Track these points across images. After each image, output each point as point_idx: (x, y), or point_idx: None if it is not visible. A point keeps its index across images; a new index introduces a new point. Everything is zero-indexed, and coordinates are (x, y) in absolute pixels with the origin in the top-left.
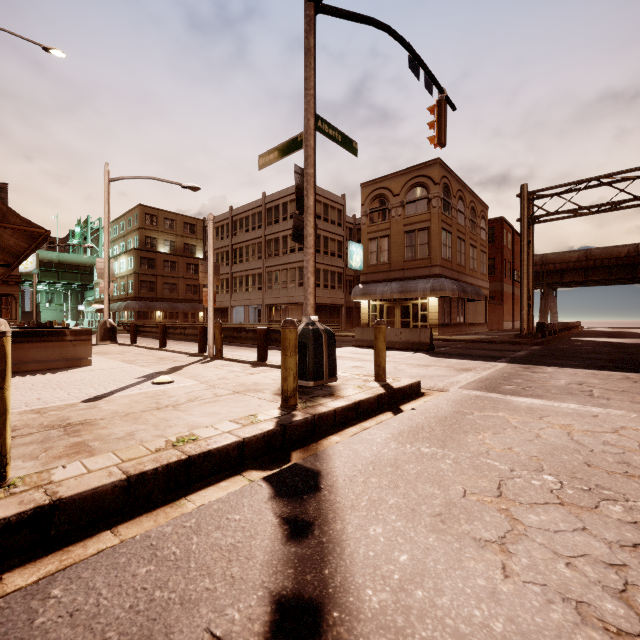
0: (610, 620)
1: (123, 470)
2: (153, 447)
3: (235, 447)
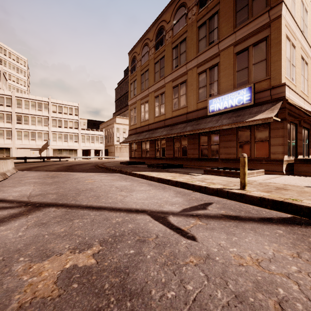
0: (263, 262)
1: (262, 196)
2: (281, 197)
3: (306, 208)
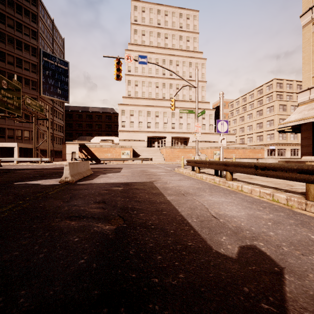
0: None
1: None
2: None
3: None
